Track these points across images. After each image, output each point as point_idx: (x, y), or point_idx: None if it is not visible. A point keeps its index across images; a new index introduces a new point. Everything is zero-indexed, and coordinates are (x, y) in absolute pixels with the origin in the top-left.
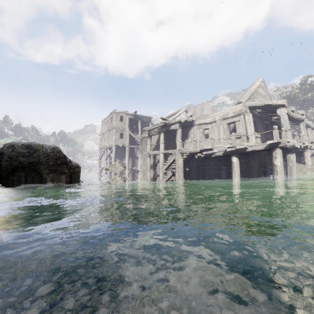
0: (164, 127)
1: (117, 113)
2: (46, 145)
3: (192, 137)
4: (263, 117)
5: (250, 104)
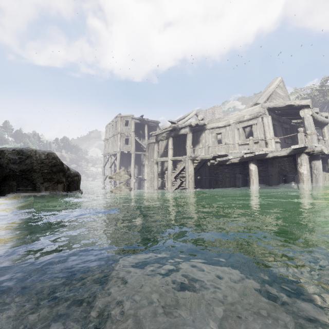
0: (172, 132)
1: (122, 117)
2: (40, 150)
3: (204, 142)
4: (282, 120)
5: (269, 105)
